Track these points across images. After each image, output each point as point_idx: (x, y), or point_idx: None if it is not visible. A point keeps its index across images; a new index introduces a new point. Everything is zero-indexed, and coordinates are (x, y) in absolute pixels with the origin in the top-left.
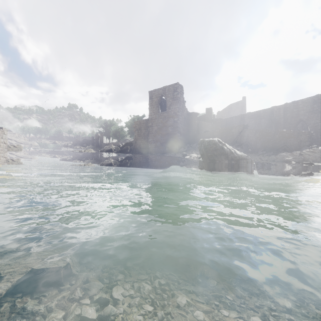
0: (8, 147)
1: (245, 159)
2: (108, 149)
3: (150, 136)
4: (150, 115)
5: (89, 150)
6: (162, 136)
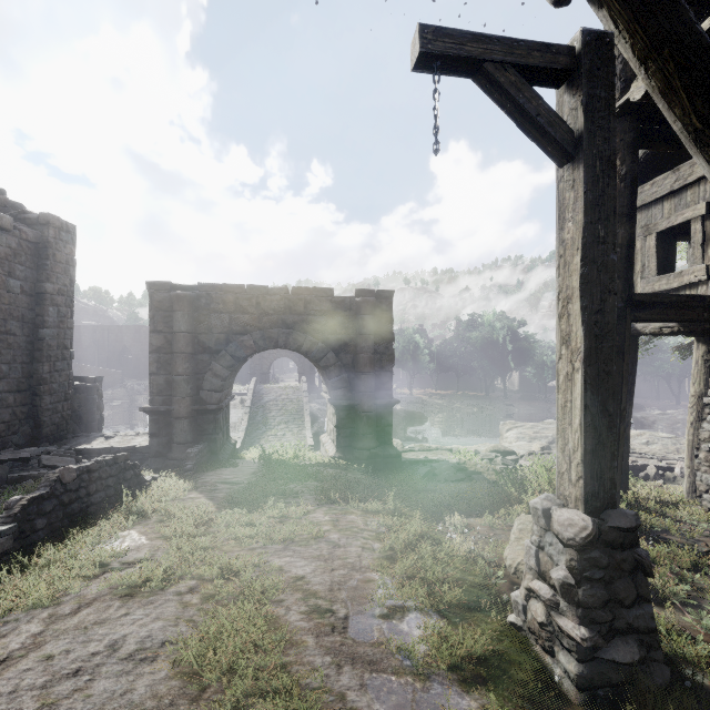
0: None
1: None
2: None
3: None
4: None
5: None
6: None
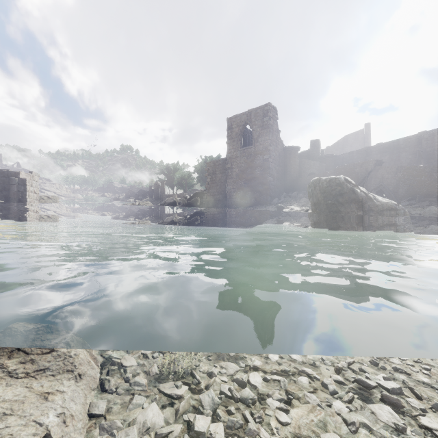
0: (40, 198)
1: (394, 209)
2: (170, 201)
3: (228, 182)
4: (228, 152)
5: (145, 203)
6: (246, 182)
